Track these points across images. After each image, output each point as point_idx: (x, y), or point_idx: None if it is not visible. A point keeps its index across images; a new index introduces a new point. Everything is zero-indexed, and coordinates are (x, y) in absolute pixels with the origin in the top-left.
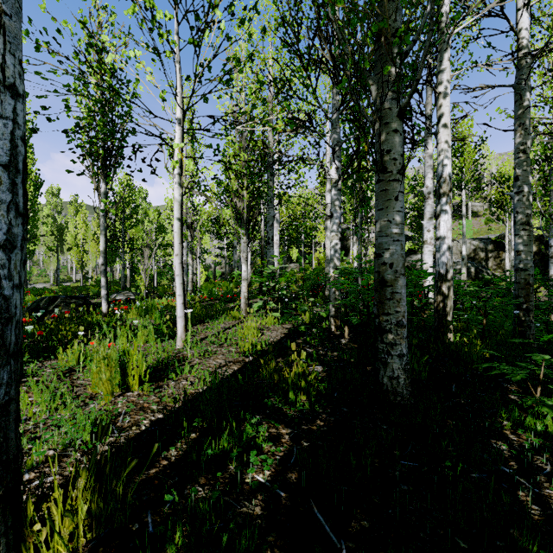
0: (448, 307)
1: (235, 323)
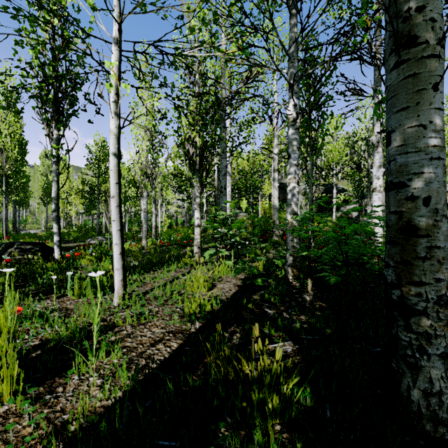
0: None
1: (186, 271)
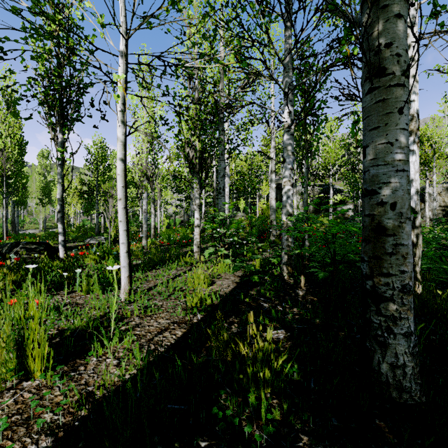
0: (417, 256)
1: (187, 269)
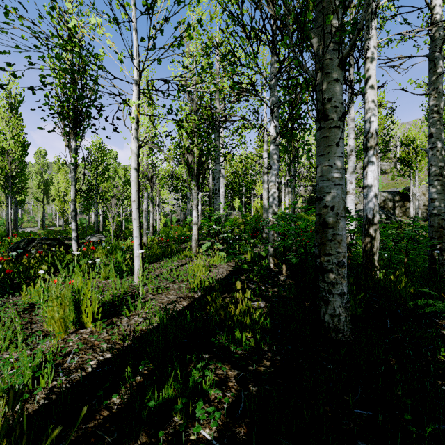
0: (375, 247)
1: (187, 261)
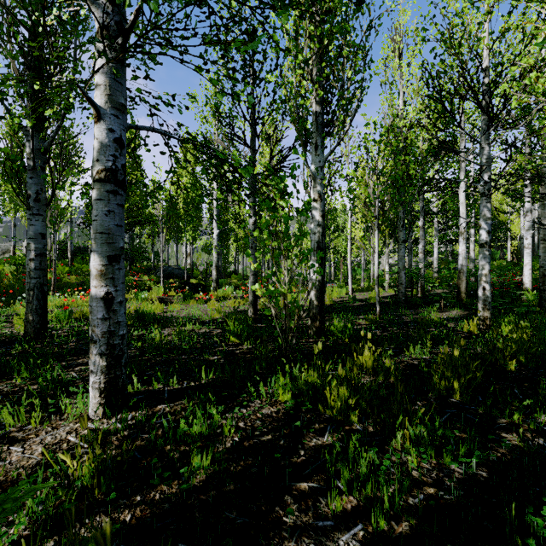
0: (461, 284)
1: None
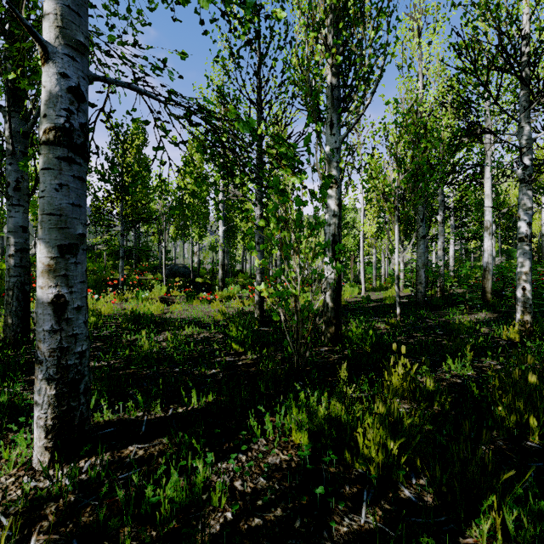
0: (487, 283)
1: None
